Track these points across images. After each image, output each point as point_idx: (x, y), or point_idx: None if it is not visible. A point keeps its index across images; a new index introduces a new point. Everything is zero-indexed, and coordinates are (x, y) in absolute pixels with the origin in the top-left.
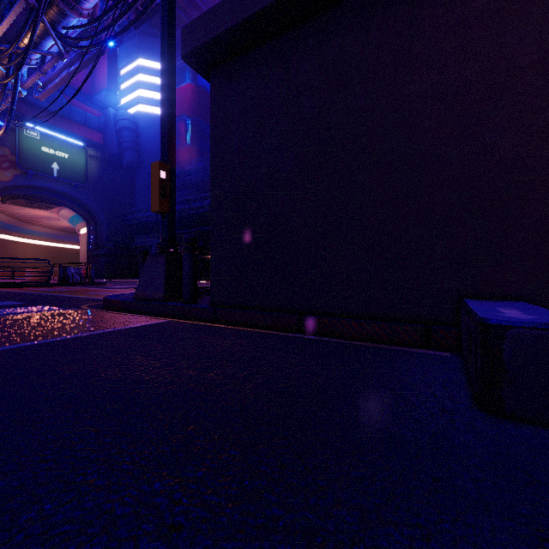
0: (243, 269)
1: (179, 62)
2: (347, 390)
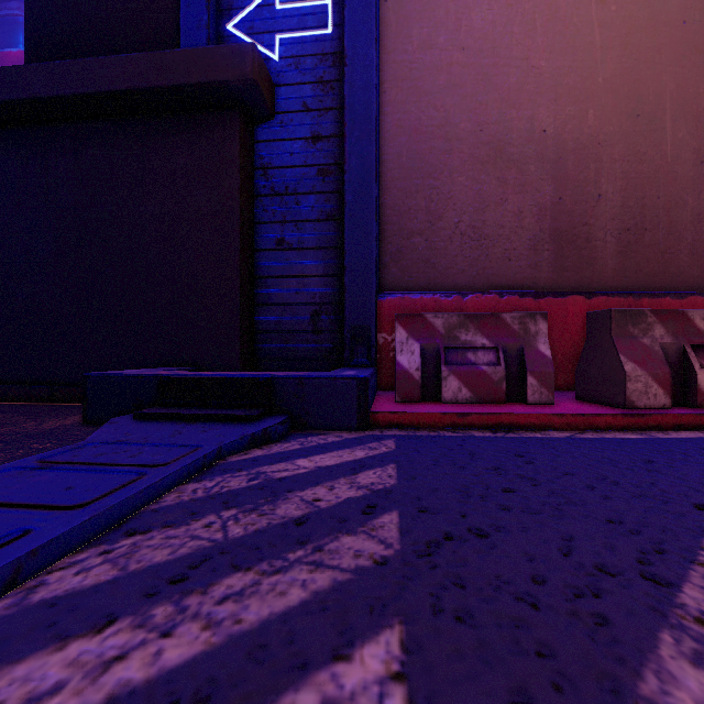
0: (1, 345)
1: (4, 11)
2: (7, 424)
